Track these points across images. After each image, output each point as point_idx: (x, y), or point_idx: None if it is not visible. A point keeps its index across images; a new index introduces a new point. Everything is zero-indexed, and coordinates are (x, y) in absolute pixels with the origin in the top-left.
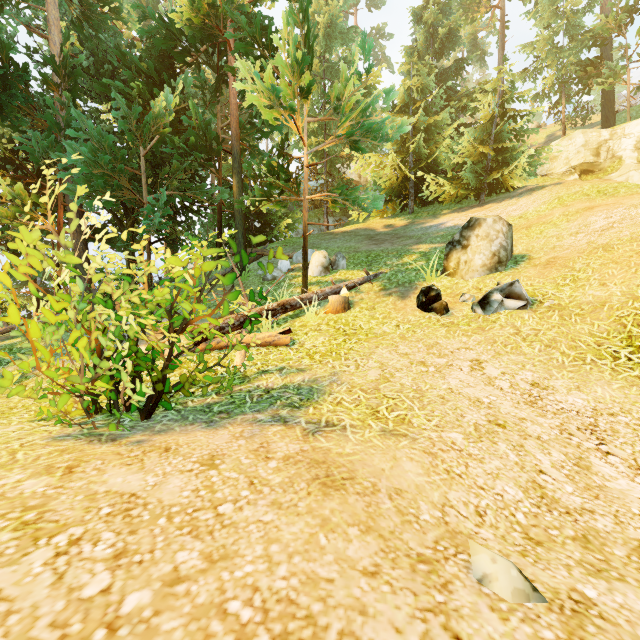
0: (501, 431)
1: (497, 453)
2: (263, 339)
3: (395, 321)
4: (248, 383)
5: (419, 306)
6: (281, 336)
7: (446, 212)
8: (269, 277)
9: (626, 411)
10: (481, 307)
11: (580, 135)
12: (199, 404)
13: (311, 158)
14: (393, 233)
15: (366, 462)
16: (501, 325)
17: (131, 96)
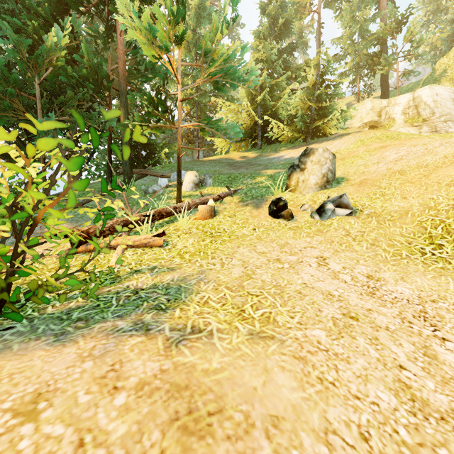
0: (356, 324)
1: (359, 349)
2: (139, 241)
3: (252, 225)
4: (118, 283)
5: (270, 213)
6: (156, 238)
7: (284, 149)
8: (150, 191)
9: (443, 297)
10: (318, 214)
11: (369, 102)
12: (59, 310)
13: (186, 105)
14: (247, 162)
15: (236, 380)
16: (335, 228)
17: (27, 33)
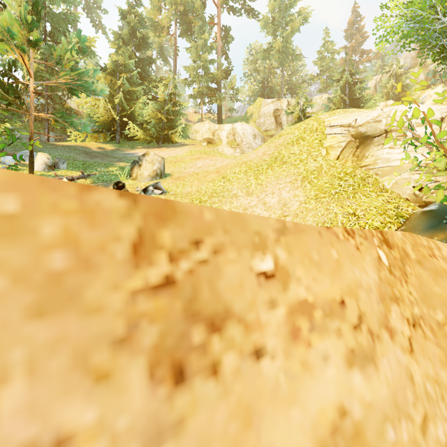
0: None
1: None
2: None
3: None
4: None
5: None
6: None
7: (140, 147)
8: None
9: None
10: (144, 192)
11: (207, 124)
12: None
13: None
14: (104, 153)
15: None
16: None
17: None
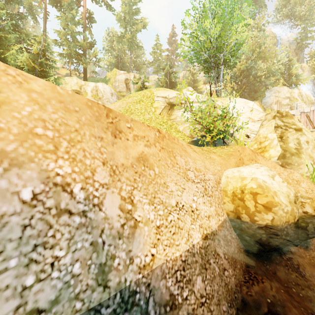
0: None
1: None
2: None
3: None
4: None
5: None
6: None
7: None
8: None
9: None
10: None
11: (75, 79)
12: None
13: None
14: None
15: None
16: None
17: None
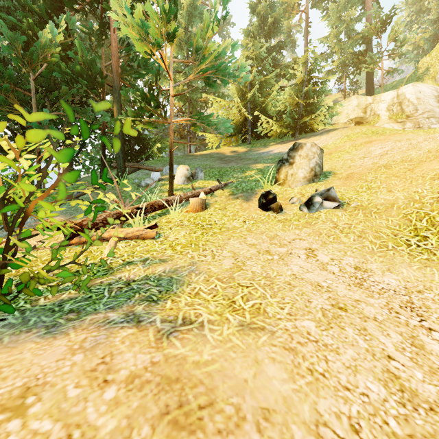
0: (344, 315)
1: (348, 340)
2: (132, 233)
3: (242, 218)
4: (111, 275)
5: (260, 206)
6: (148, 230)
7: (273, 144)
8: (143, 184)
9: (428, 288)
10: (307, 207)
11: (355, 99)
12: (51, 301)
13: (178, 101)
14: (237, 156)
15: (226, 372)
16: (323, 220)
17: (23, 29)
